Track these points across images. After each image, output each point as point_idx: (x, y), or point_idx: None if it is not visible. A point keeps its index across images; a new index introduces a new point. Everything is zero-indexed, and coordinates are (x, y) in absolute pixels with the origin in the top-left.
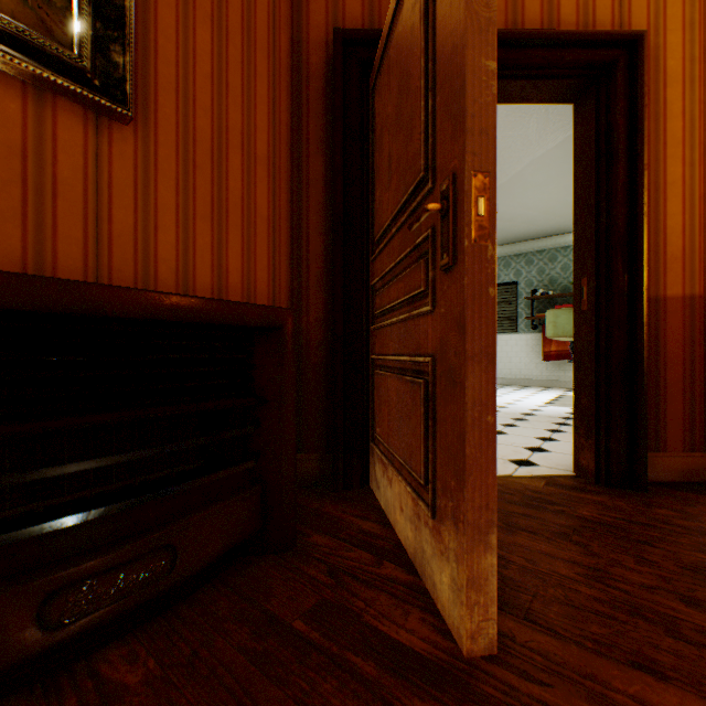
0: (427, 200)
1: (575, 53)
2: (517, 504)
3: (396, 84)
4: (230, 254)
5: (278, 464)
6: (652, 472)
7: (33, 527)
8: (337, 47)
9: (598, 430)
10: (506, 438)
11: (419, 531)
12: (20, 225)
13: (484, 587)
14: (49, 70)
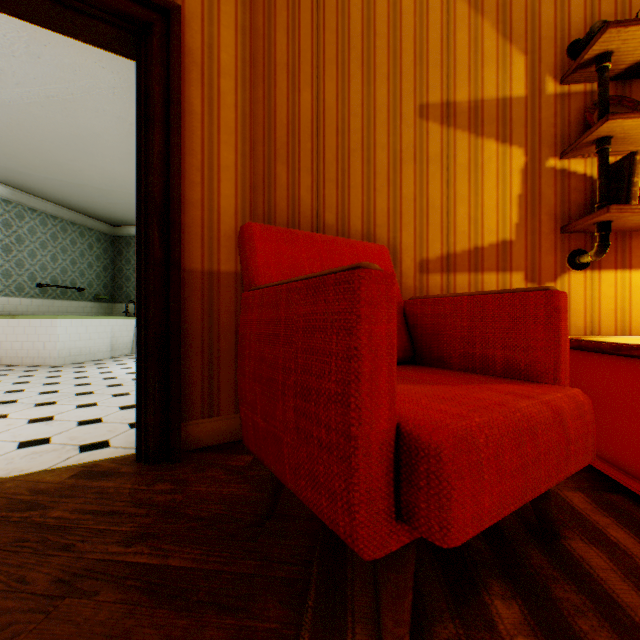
0: None
1: None
2: None
3: None
4: None
5: None
6: (207, 437)
7: None
8: None
9: (143, 405)
10: (129, 413)
11: None
12: None
13: None
14: None
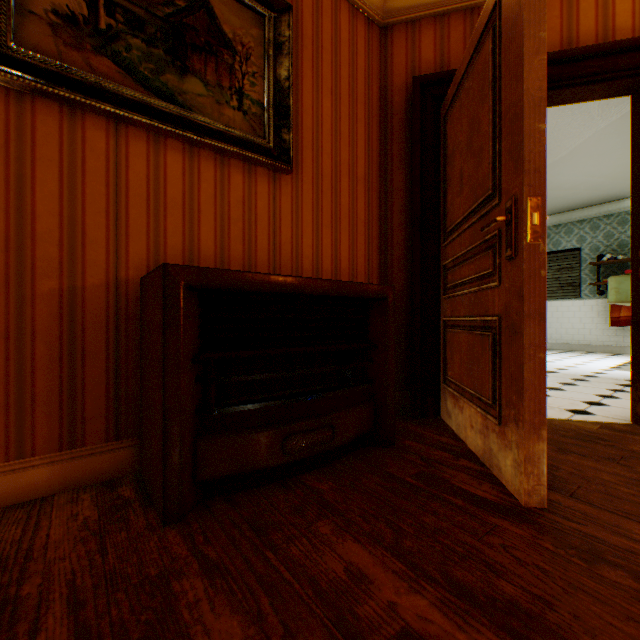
0: (493, 210)
1: (629, 57)
2: (570, 438)
3: (467, 122)
4: (341, 248)
5: (384, 388)
6: None
7: (281, 400)
8: (415, 90)
9: None
10: (564, 393)
11: (487, 437)
12: (242, 243)
13: (537, 463)
14: (256, 154)
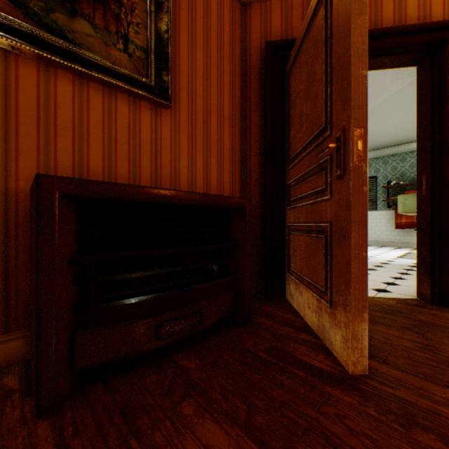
0: (326, 140)
1: (416, 37)
2: (378, 311)
3: (305, 74)
4: (211, 170)
5: (243, 279)
6: None
7: (154, 294)
8: (267, 52)
9: (433, 270)
10: (369, 276)
11: (321, 316)
12: (127, 162)
13: (360, 340)
14: (139, 89)
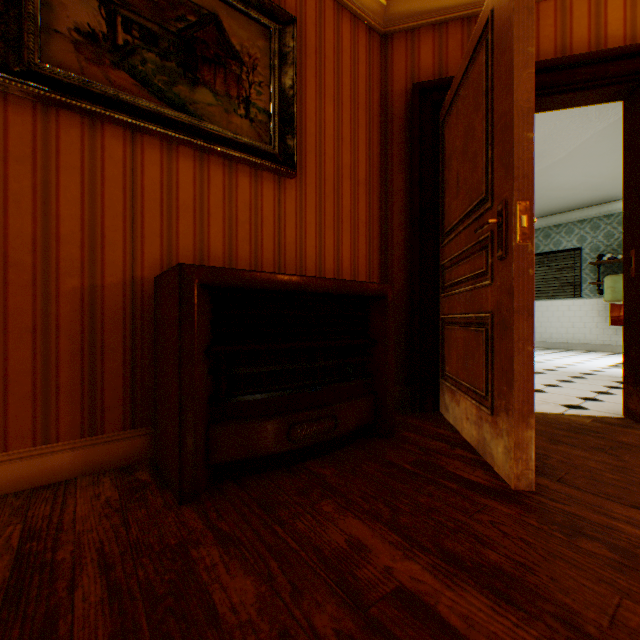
0: (487, 212)
1: (620, 64)
2: (562, 430)
3: (463, 128)
4: (343, 249)
5: (383, 382)
6: None
7: (286, 391)
8: (414, 97)
9: None
10: (560, 390)
11: (481, 427)
12: (248, 244)
13: (525, 449)
14: (262, 160)
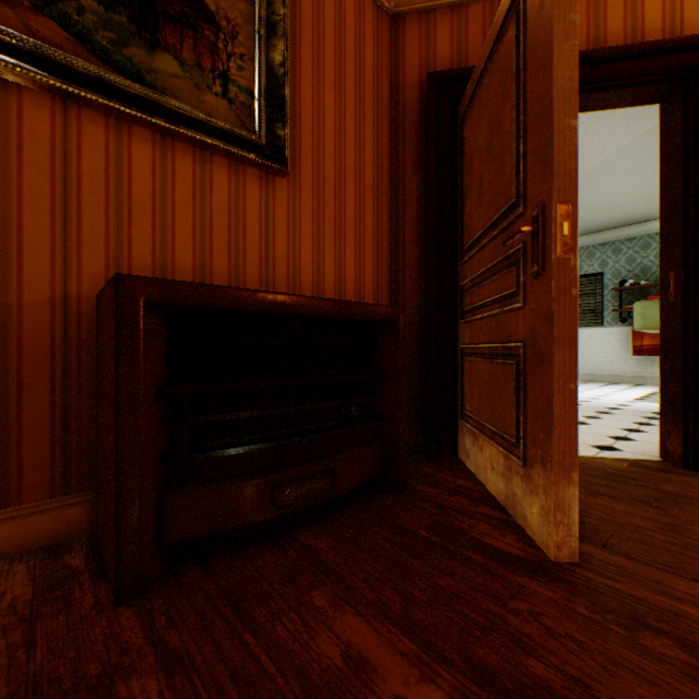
0: (518, 220)
1: (659, 60)
2: (598, 478)
3: (487, 122)
4: (346, 265)
5: (394, 426)
6: None
7: (270, 443)
8: (430, 88)
9: (685, 417)
10: (588, 428)
11: (510, 480)
12: (227, 256)
13: (567, 511)
14: (244, 151)
